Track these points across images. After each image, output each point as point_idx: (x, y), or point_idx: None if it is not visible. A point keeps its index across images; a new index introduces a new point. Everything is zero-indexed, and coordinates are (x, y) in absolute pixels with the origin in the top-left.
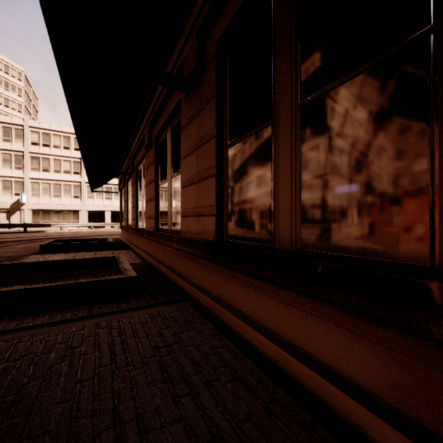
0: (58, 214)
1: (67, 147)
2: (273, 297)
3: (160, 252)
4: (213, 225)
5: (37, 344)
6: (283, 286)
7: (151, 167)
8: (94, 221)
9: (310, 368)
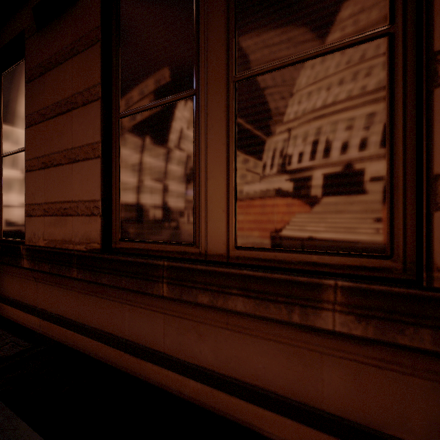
0: None
1: None
2: None
3: None
4: None
5: None
6: None
7: None
8: None
9: None
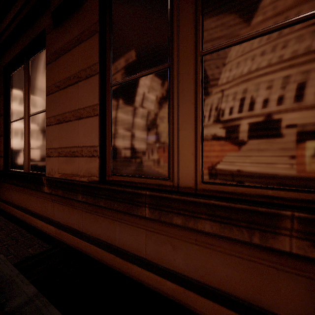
0: None
1: None
2: (22, 192)
3: None
4: (2, 162)
5: None
6: (22, 186)
7: None
8: None
9: (28, 214)
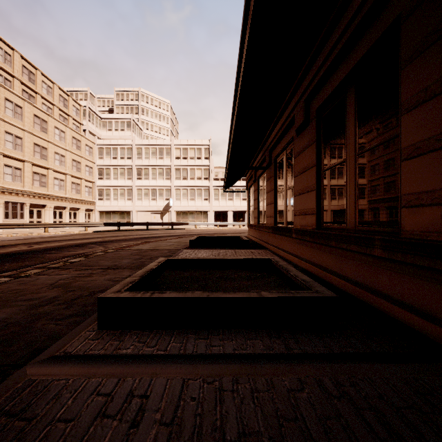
0: (193, 214)
1: (199, 157)
2: None
3: (326, 257)
4: None
5: (249, 404)
6: None
7: (308, 150)
8: (219, 220)
9: None
